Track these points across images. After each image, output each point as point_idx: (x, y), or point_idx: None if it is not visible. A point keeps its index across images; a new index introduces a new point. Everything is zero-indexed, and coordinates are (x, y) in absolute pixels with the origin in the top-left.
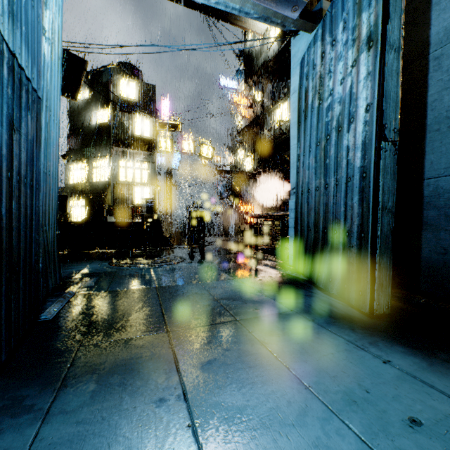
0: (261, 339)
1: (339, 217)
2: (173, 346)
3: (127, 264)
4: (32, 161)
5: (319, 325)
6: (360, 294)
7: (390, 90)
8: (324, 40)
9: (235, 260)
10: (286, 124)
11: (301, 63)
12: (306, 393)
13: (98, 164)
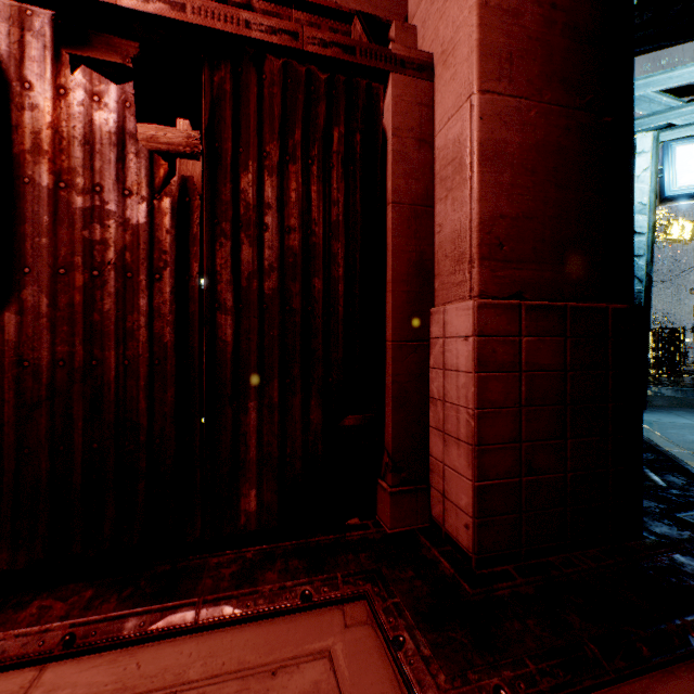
0: None
1: None
2: None
3: None
4: None
5: None
6: None
7: None
8: None
9: None
10: None
11: None
12: None
13: None
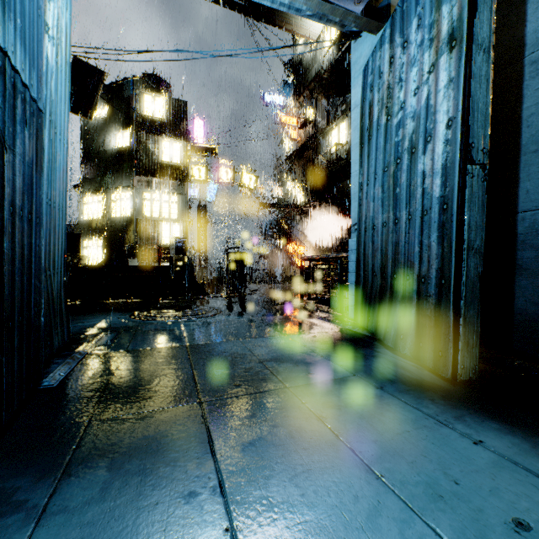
0: (318, 412)
1: (413, 259)
2: (207, 422)
3: (152, 317)
4: (31, 189)
5: (390, 394)
6: (440, 355)
7: (478, 100)
8: (393, 42)
9: (283, 312)
10: (344, 148)
11: (364, 71)
12: (378, 485)
13: (118, 196)
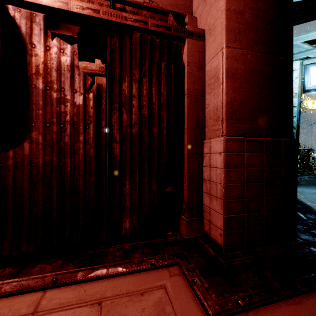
0: None
1: None
2: None
3: None
4: None
5: None
6: None
7: None
8: None
9: None
10: None
11: None
12: None
13: None
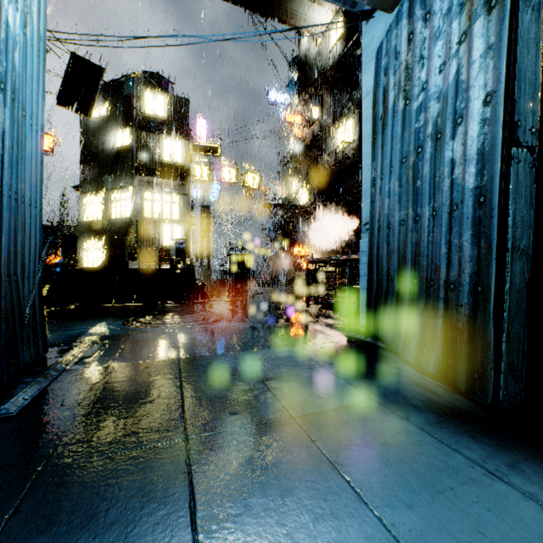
0: (332, 455)
1: (439, 262)
2: (190, 471)
3: (146, 324)
4: None
5: (418, 427)
6: (475, 377)
7: (525, 69)
8: (412, 15)
9: (287, 318)
10: (351, 146)
11: (377, 55)
12: None
13: (118, 196)
